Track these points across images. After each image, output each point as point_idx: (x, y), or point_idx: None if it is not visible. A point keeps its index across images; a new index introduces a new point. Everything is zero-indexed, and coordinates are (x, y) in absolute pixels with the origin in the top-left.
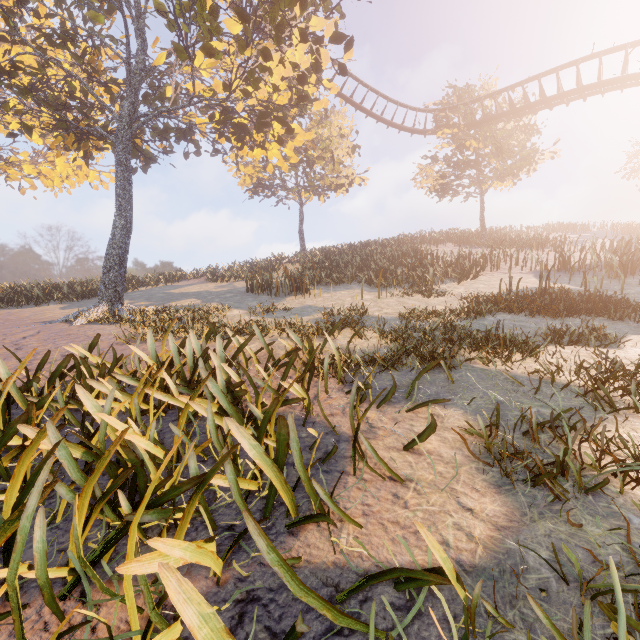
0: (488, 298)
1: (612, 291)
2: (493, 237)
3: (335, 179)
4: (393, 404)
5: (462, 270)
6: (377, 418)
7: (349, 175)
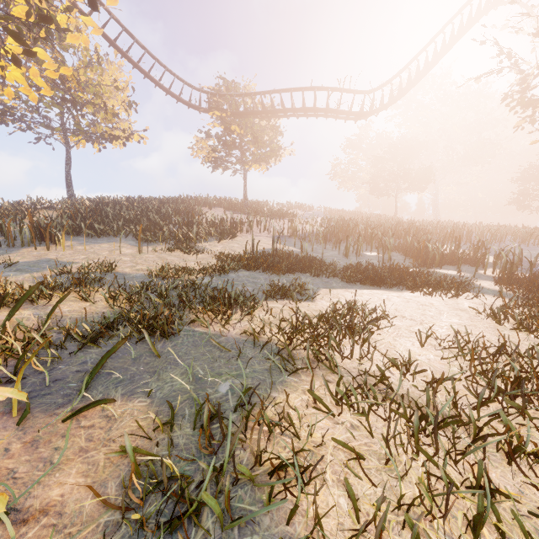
0: (235, 256)
1: (318, 253)
2: (252, 207)
3: (109, 129)
4: (55, 408)
5: (222, 231)
6: (3, 447)
7: (125, 129)
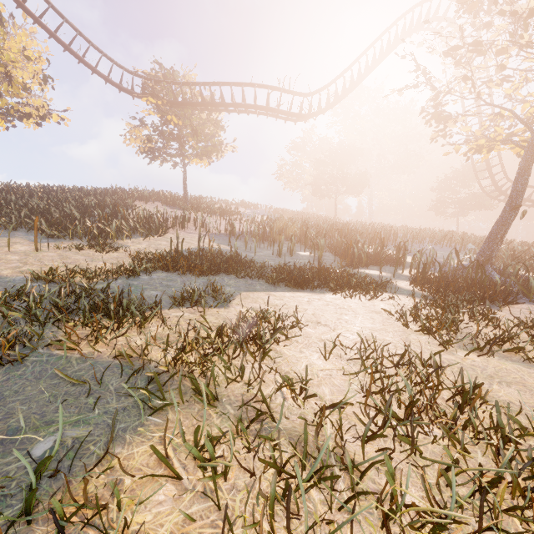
0: (155, 256)
1: (251, 253)
2: (192, 202)
3: (15, 104)
4: None
5: (149, 227)
6: None
7: (38, 106)
